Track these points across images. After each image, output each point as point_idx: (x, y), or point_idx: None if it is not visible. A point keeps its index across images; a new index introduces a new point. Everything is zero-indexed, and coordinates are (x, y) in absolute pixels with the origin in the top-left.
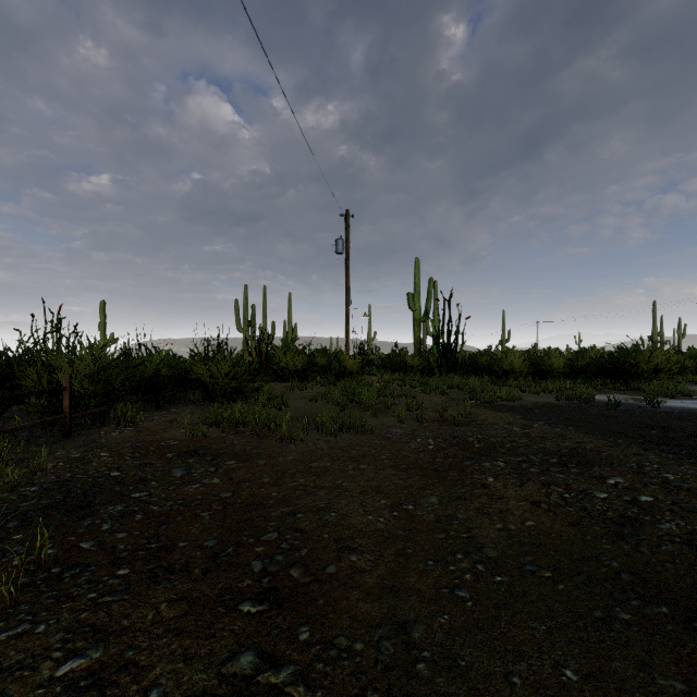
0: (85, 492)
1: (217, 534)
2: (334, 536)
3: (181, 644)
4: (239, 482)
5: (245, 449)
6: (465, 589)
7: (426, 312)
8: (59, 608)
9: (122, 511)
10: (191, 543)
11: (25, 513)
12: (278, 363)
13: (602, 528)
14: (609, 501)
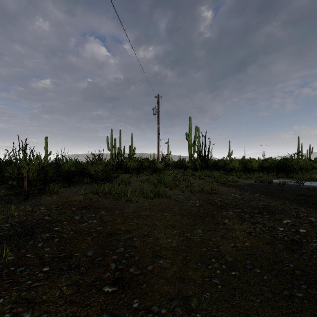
0: (31, 227)
1: (94, 248)
2: (151, 250)
3: (72, 310)
4: (106, 222)
5: (110, 205)
6: (217, 278)
7: (194, 141)
8: (11, 289)
9: (48, 236)
10: (81, 253)
11: (1, 238)
12: (126, 165)
13: (283, 246)
14: (284, 232)
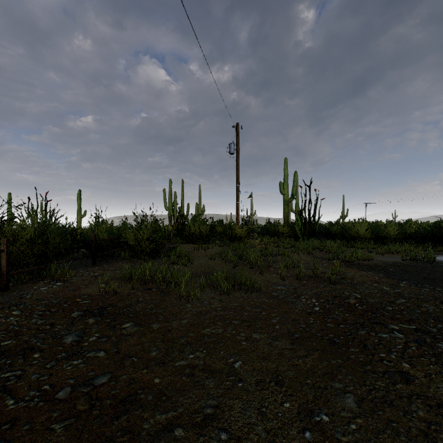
0: None
1: None
2: None
3: None
4: (123, 358)
5: (146, 307)
6: None
7: (292, 195)
8: None
9: None
10: None
11: None
12: (189, 230)
13: None
14: None
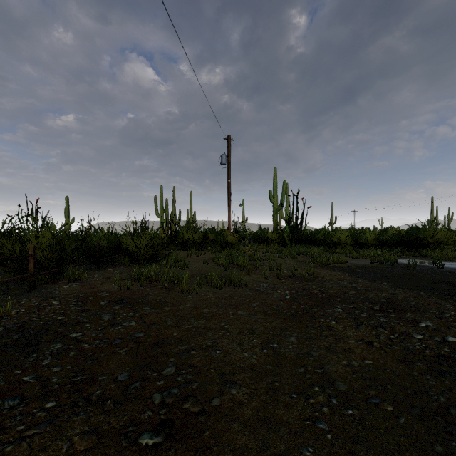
0: (36, 333)
1: (129, 368)
2: (219, 371)
3: None
4: (149, 325)
5: (156, 298)
6: (324, 422)
7: (281, 203)
8: None
9: (60, 348)
10: (108, 377)
11: None
12: (182, 237)
13: (424, 365)
14: (424, 341)
